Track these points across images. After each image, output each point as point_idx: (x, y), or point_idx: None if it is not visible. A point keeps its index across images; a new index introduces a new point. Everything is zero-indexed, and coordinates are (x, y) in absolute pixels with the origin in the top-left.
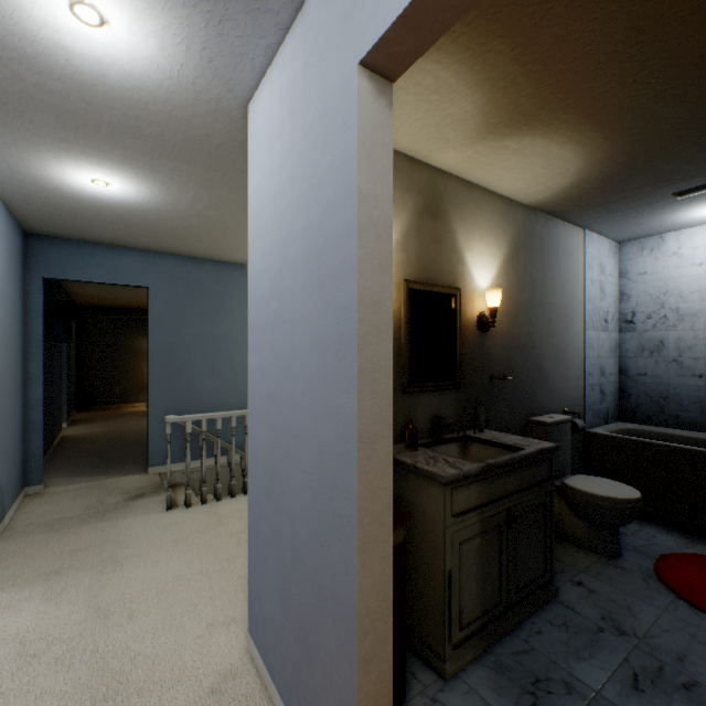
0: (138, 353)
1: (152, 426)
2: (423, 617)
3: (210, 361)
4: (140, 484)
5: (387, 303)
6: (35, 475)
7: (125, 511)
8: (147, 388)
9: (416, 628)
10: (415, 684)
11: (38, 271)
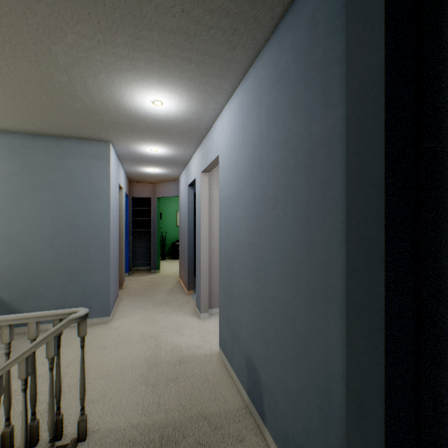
0: None
1: None
2: None
3: None
4: None
5: None
6: None
7: (137, 446)
8: None
9: None
10: None
11: None
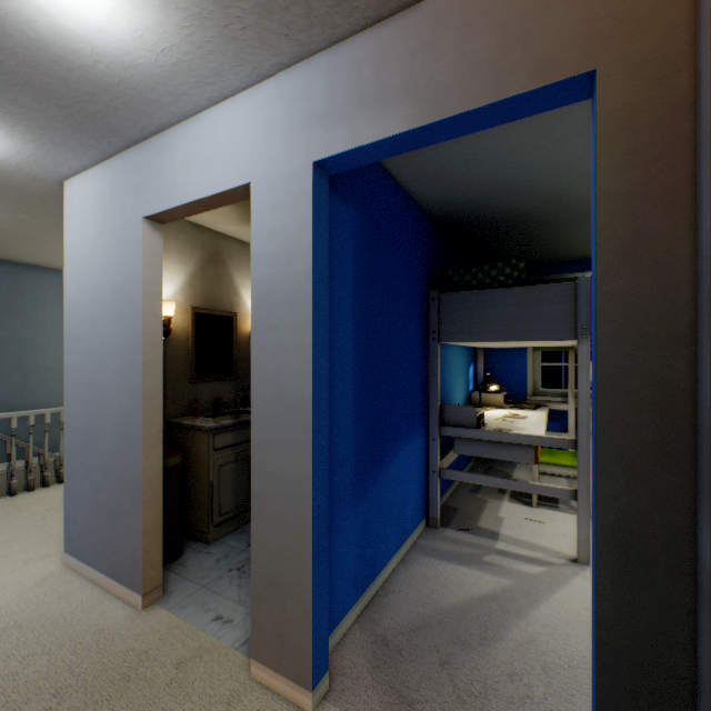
0: None
1: None
2: (198, 515)
3: None
4: None
5: (161, 332)
6: None
7: None
8: None
9: (194, 524)
10: (190, 549)
11: None
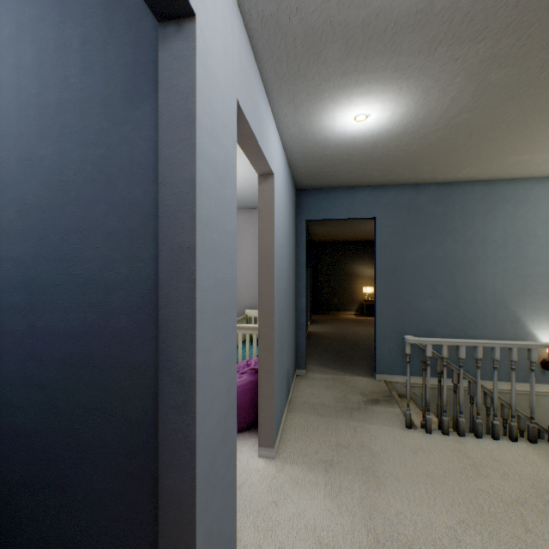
0: (348, 274)
1: (378, 338)
2: None
3: (429, 282)
4: (371, 388)
5: None
6: (301, 362)
7: (366, 414)
8: (354, 301)
9: None
10: None
11: (302, 216)
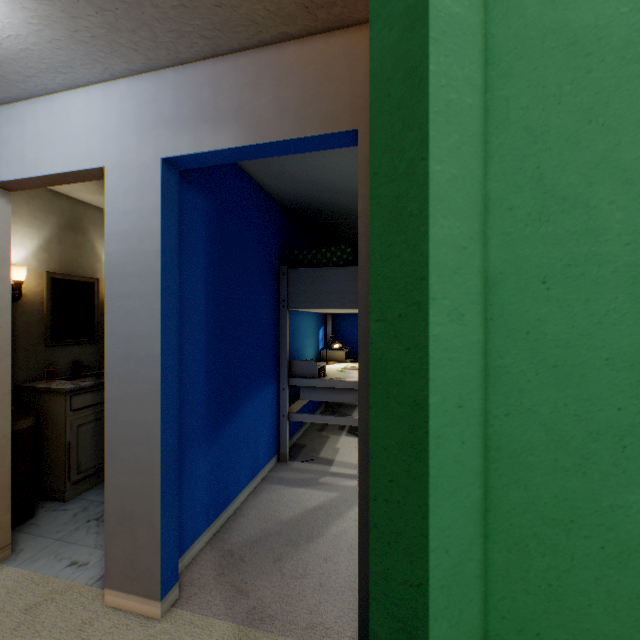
0: None
1: None
2: (53, 475)
3: None
4: None
5: (8, 297)
6: None
7: None
8: None
9: (49, 485)
10: (44, 509)
11: None
